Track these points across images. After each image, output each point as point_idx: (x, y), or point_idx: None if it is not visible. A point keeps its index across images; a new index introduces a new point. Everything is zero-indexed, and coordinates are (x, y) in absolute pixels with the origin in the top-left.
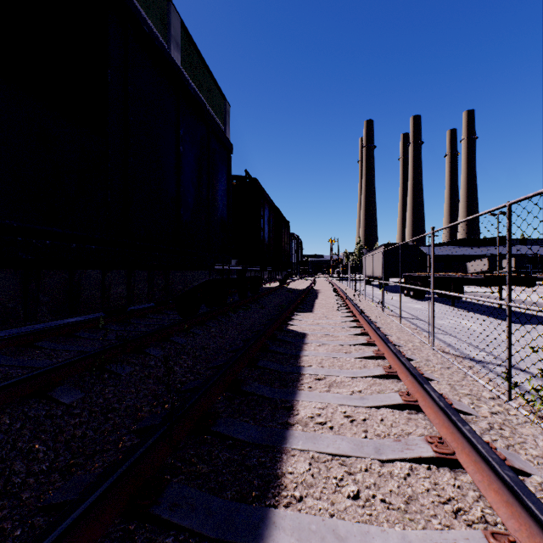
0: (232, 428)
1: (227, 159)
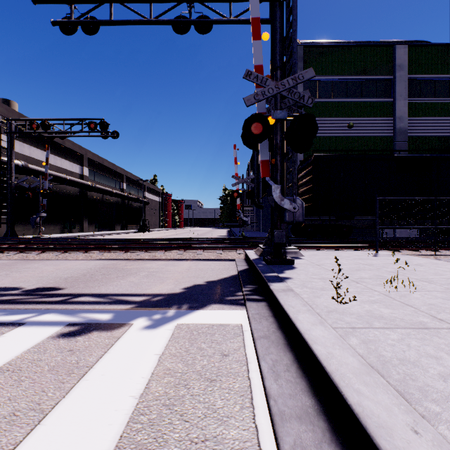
0: None
1: None
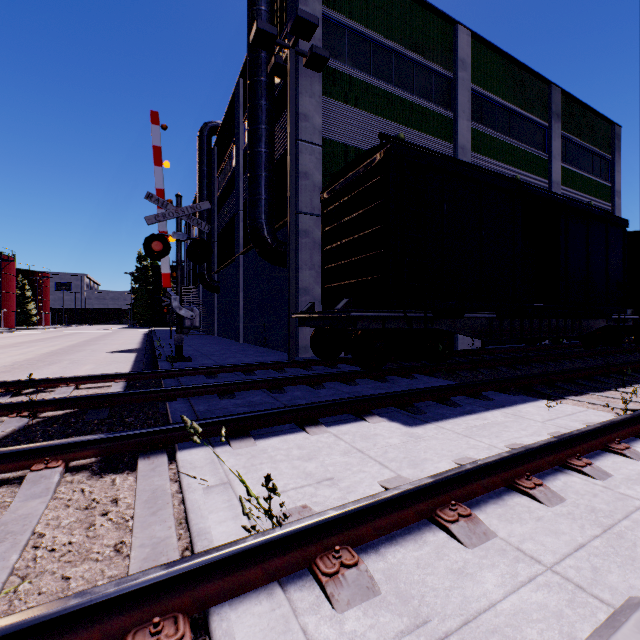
0: (632, 374)
1: (622, 234)
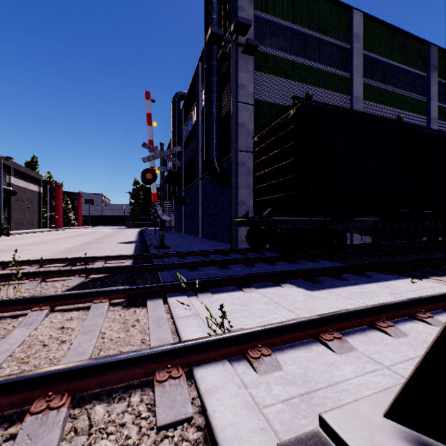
0: None
1: None
